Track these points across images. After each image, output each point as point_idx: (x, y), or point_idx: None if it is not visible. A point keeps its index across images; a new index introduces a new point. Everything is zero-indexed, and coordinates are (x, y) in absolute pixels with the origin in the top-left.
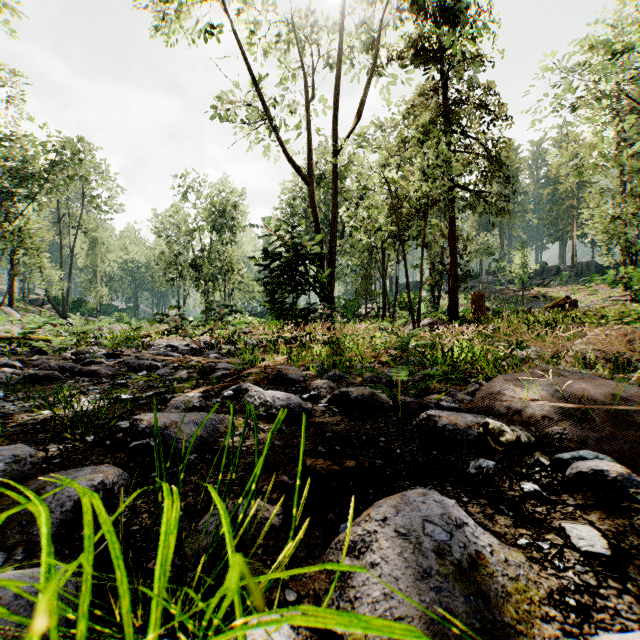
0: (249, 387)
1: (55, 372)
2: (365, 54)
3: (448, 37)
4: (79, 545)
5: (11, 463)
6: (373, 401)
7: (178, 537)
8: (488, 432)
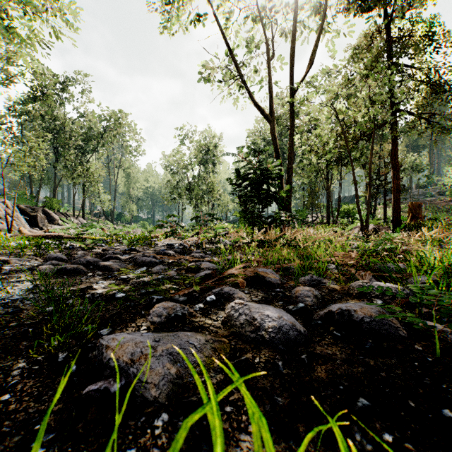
0: (230, 291)
1: (79, 266)
2: (315, 15)
3: None
4: None
5: None
6: (385, 326)
7: None
8: None
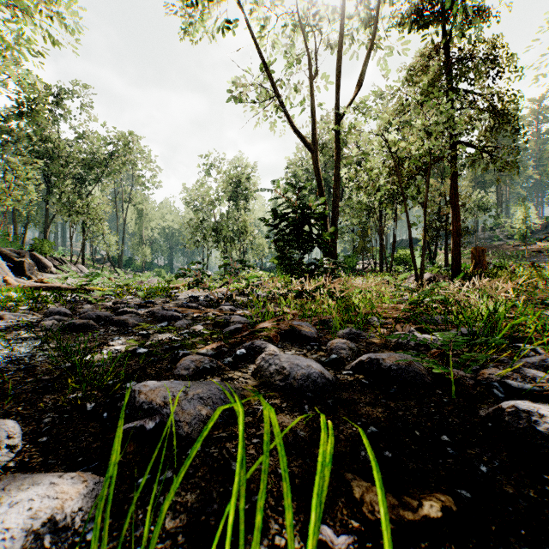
0: (262, 345)
1: (90, 321)
2: (365, 28)
3: None
4: None
5: None
6: (411, 373)
7: None
8: None
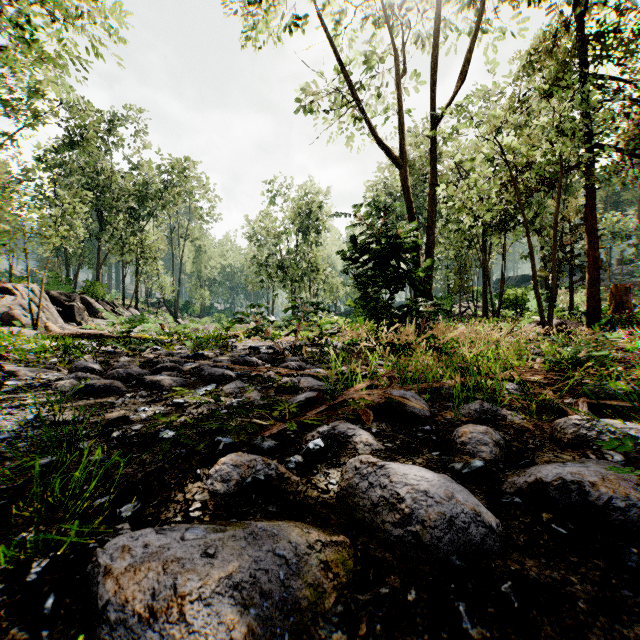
0: (348, 430)
1: (114, 382)
2: (468, 8)
3: None
4: None
5: None
6: None
7: None
8: None
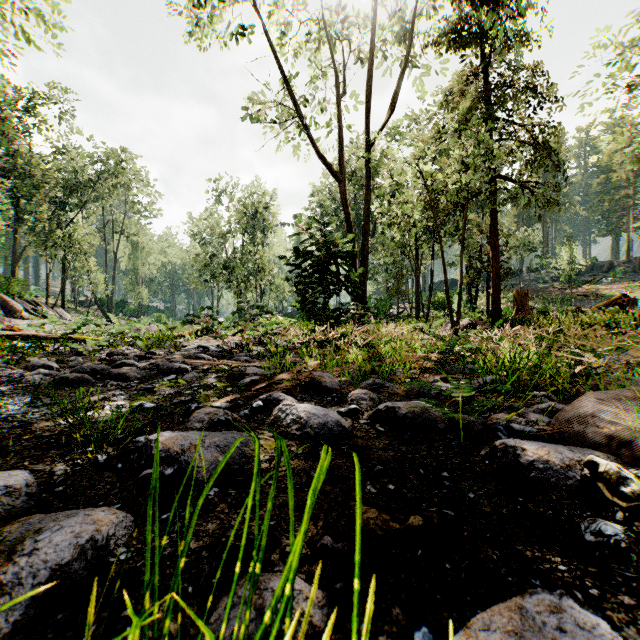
0: (280, 397)
1: (85, 375)
2: (399, 44)
3: (490, 17)
4: (49, 639)
5: (1, 496)
6: (425, 420)
7: (181, 638)
8: (598, 476)
